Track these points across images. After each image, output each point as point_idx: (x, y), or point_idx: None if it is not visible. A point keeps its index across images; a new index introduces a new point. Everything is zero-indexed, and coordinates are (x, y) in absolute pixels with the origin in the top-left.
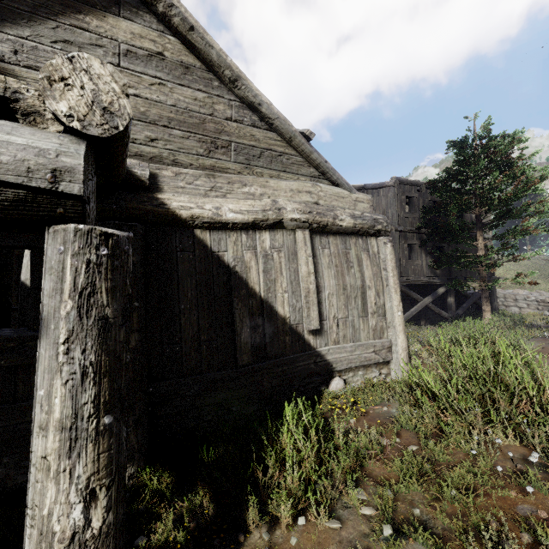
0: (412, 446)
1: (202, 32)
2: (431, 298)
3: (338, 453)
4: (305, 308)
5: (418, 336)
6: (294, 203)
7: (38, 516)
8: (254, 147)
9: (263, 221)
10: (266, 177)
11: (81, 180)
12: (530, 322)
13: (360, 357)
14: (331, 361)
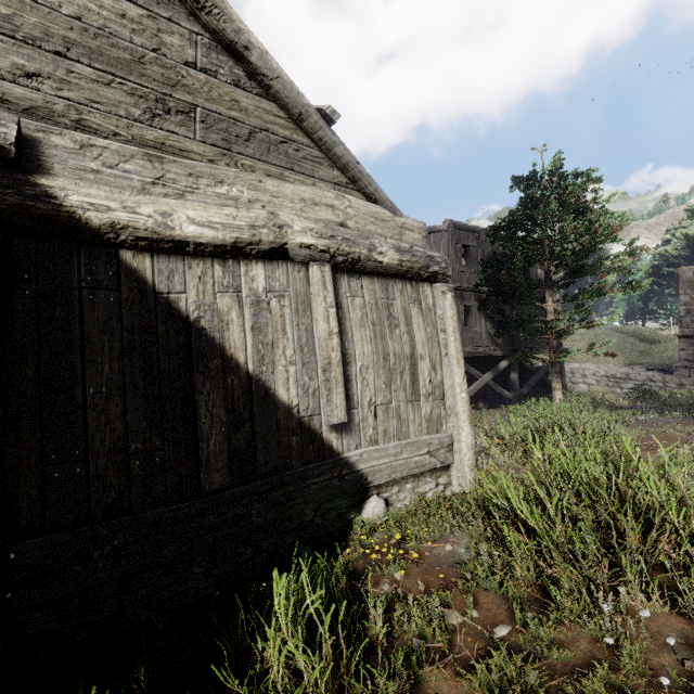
0: (500, 627)
1: None
2: (492, 375)
3: (374, 650)
4: (324, 389)
5: (482, 425)
6: (306, 220)
7: None
8: (238, 122)
9: (252, 245)
10: (259, 175)
11: None
12: (611, 402)
13: (409, 462)
14: (365, 472)
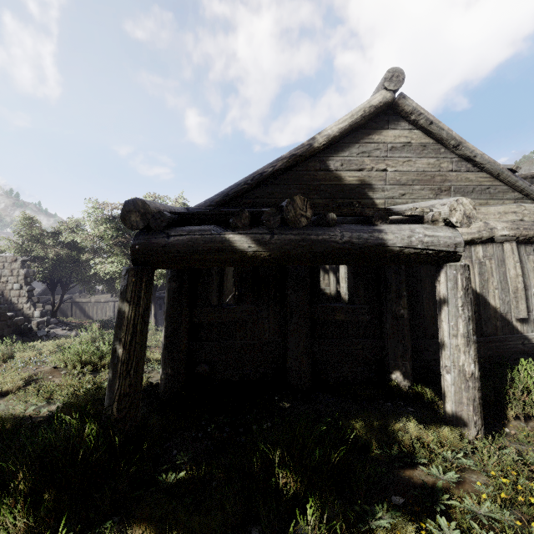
0: None
1: (437, 122)
2: None
3: None
4: (514, 301)
5: None
6: (502, 223)
7: (457, 365)
8: (468, 186)
9: (478, 239)
10: (477, 206)
11: (463, 246)
12: None
13: None
14: None
